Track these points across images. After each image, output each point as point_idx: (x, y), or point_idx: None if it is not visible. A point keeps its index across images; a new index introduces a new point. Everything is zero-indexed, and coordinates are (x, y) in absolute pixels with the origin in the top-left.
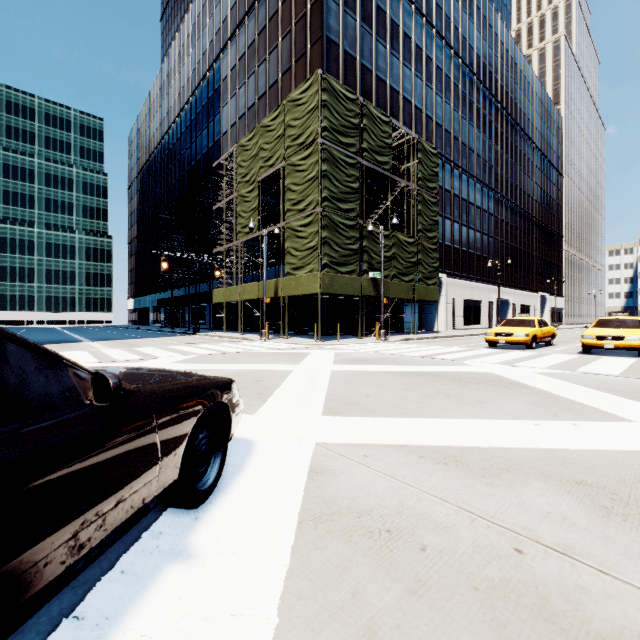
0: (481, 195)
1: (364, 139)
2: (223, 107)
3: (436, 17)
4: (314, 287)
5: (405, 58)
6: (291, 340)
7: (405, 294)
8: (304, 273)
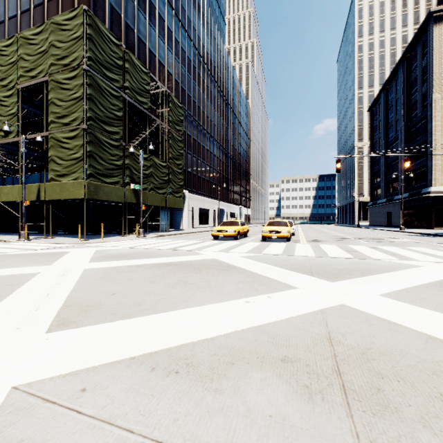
0: (209, 142)
1: (127, 79)
2: None
3: (182, 15)
4: (79, 193)
5: (160, 33)
6: (55, 240)
7: (160, 203)
8: (69, 180)
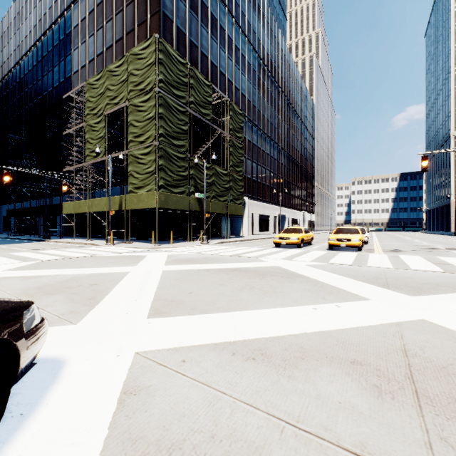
0: (269, 146)
1: (192, 94)
2: (74, 50)
3: (242, 21)
4: (152, 203)
5: (221, 43)
6: (133, 245)
7: (221, 210)
8: (144, 192)
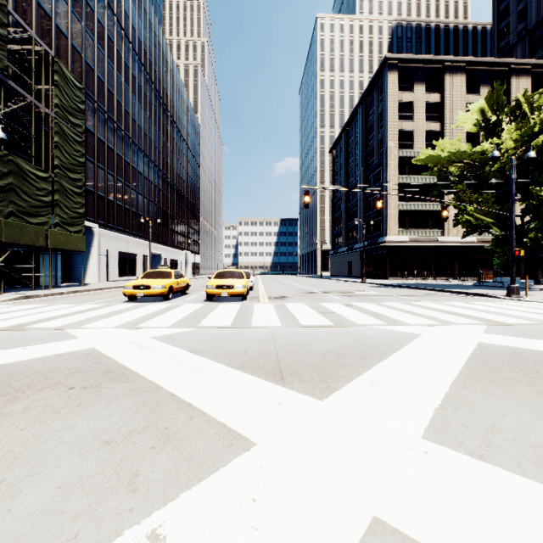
0: (137, 157)
1: None
2: None
3: None
4: None
5: None
6: None
7: (32, 239)
8: None
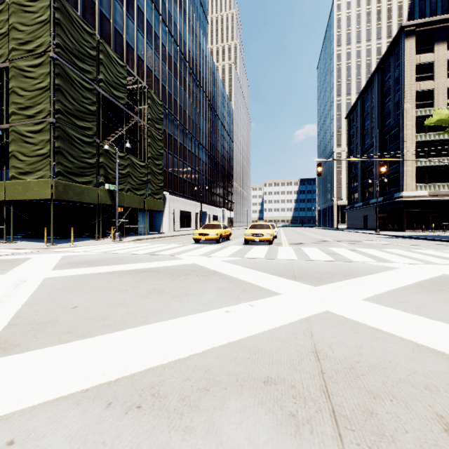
0: (191, 143)
1: (101, 71)
2: None
3: (162, 9)
4: (45, 193)
5: (139, 25)
6: (16, 245)
7: (138, 204)
8: (33, 178)
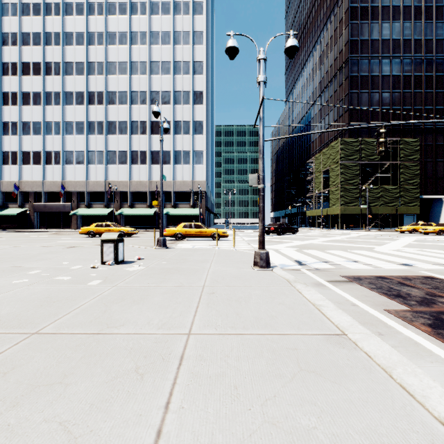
0: None
1: (362, 153)
2: (312, 130)
3: (436, 48)
4: (337, 212)
5: (405, 88)
6: (330, 230)
7: (389, 211)
8: (335, 207)
